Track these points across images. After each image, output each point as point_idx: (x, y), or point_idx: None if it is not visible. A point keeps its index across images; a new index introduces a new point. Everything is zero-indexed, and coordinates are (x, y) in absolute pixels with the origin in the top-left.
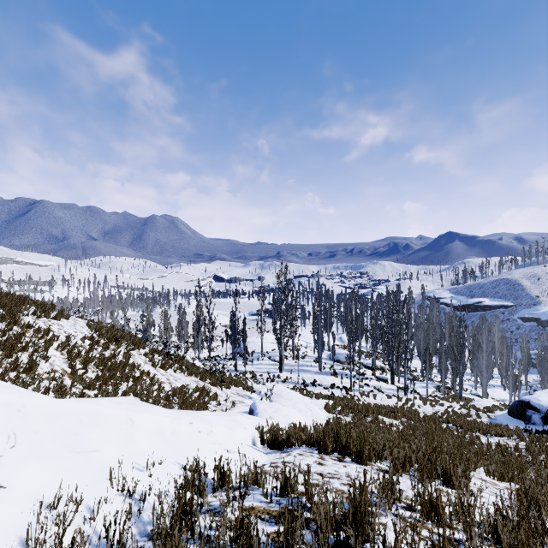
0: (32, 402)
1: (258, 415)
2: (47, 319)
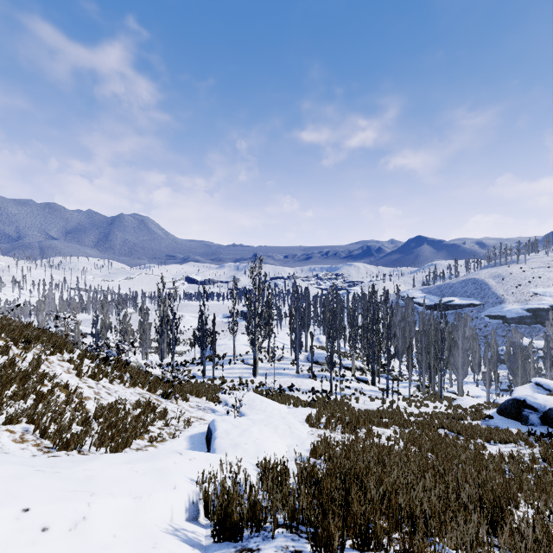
0: None
1: (215, 442)
2: None
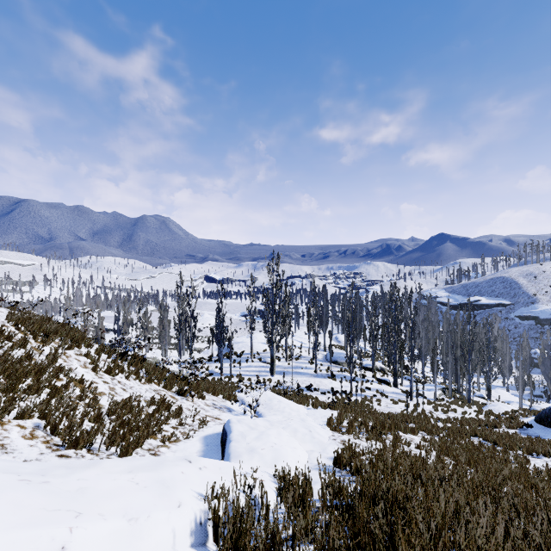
0: None
1: (230, 446)
2: None
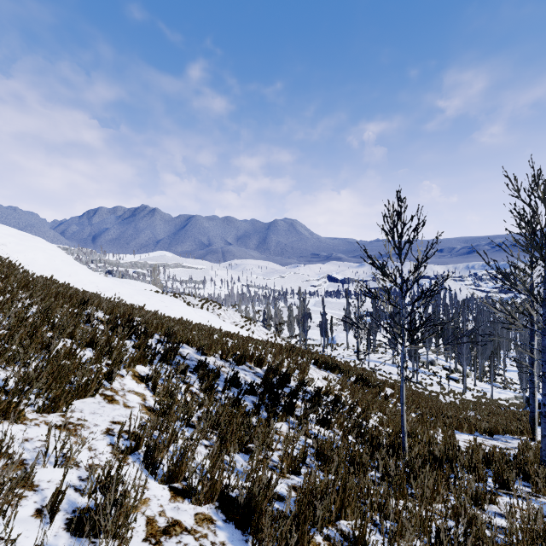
0: (239, 328)
1: None
2: (225, 311)
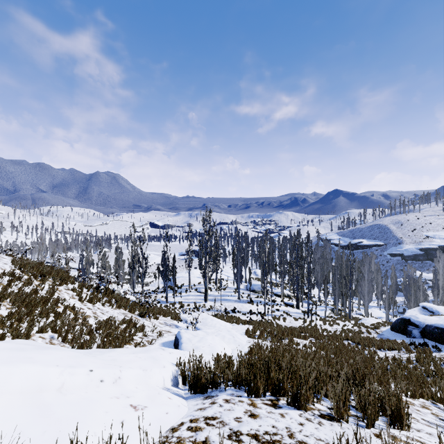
0: None
1: (182, 346)
2: None
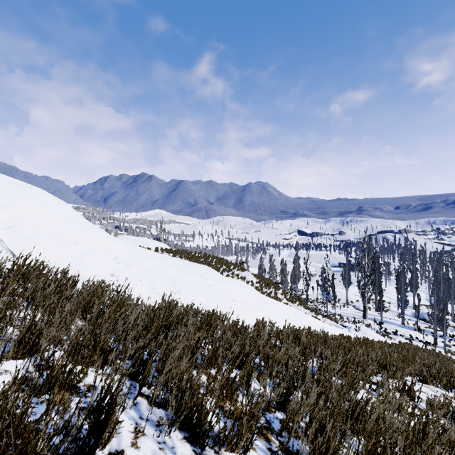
0: (291, 307)
1: None
2: (239, 271)
